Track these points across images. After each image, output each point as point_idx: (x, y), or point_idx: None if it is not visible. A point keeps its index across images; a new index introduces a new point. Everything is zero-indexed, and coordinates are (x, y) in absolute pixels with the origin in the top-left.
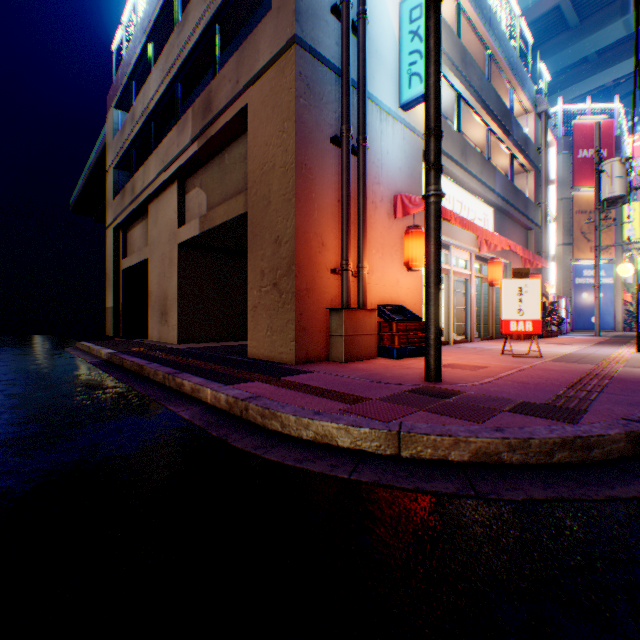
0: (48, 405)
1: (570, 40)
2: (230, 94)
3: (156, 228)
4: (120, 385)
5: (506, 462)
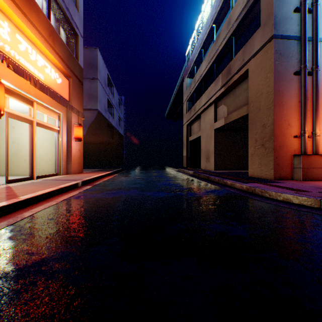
0: (188, 184)
1: None
2: (239, 65)
3: (203, 123)
4: (203, 182)
5: None
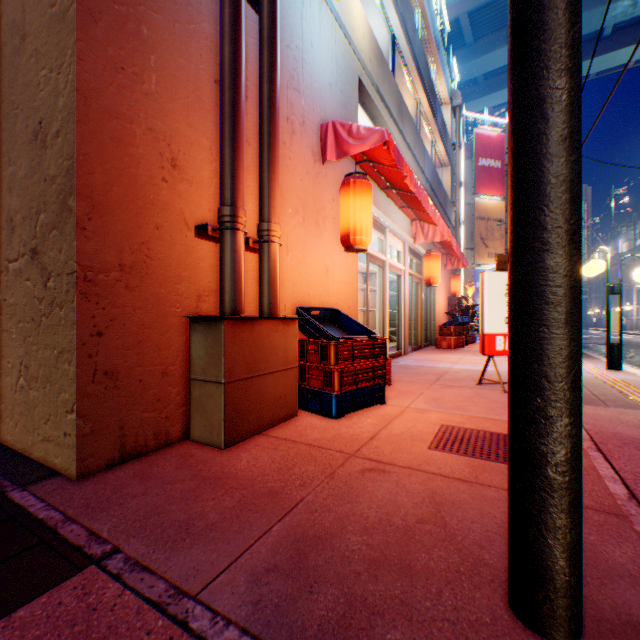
0: None
1: (466, 57)
2: None
3: None
4: None
5: None
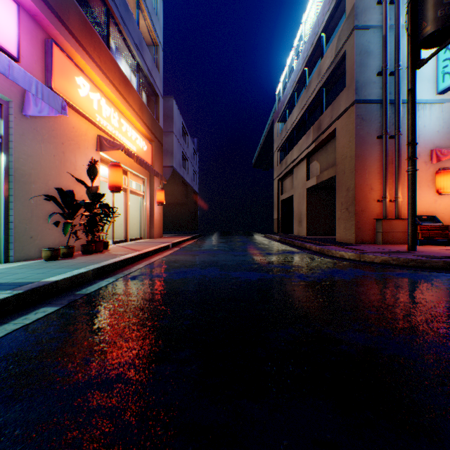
0: (270, 248)
1: None
2: (328, 123)
3: (296, 180)
4: (286, 246)
5: (391, 264)
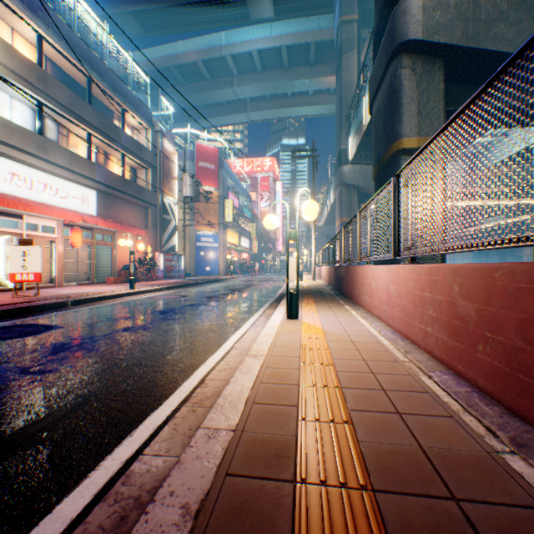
0: None
1: (209, 88)
2: None
3: None
4: None
5: None
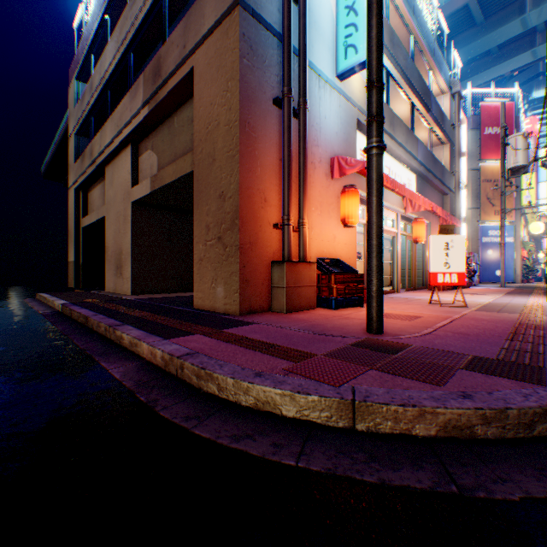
0: None
1: (476, 35)
2: (178, 59)
3: (112, 188)
4: (61, 338)
5: (480, 437)
